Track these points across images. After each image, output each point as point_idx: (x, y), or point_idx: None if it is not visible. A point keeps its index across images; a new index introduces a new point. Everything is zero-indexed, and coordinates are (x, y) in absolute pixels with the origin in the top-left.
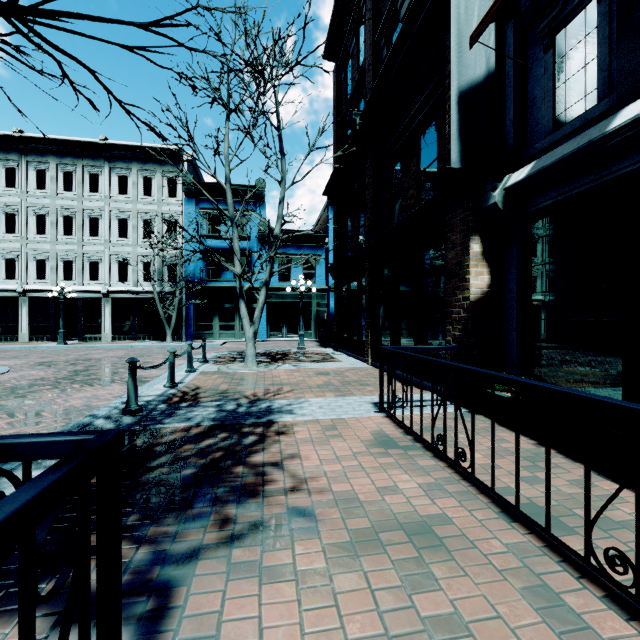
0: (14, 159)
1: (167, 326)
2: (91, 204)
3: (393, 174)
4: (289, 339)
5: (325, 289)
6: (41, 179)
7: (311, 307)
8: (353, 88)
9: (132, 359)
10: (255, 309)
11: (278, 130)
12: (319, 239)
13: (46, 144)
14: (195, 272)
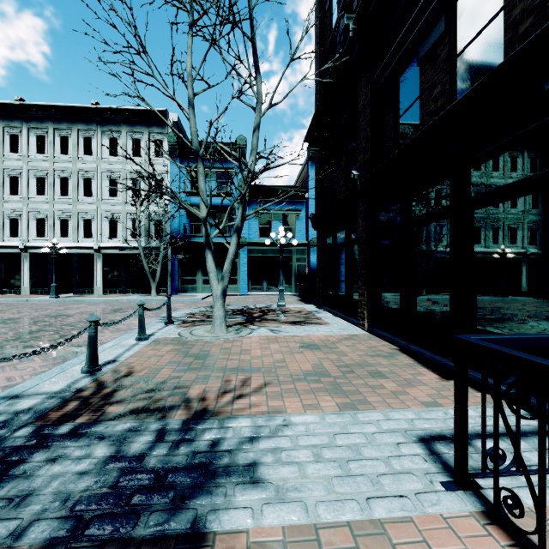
0: (17, 126)
1: (152, 280)
2: (85, 166)
3: (400, 83)
4: (269, 293)
5: (305, 244)
6: (41, 144)
7: (291, 262)
8: (341, 4)
9: None
10: (236, 264)
11: (252, 40)
12: (299, 194)
13: (45, 111)
14: (179, 228)
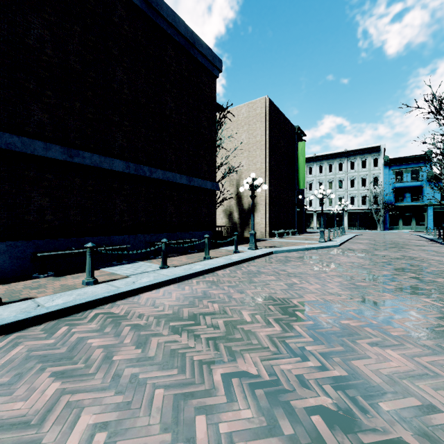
0: (312, 164)
1: (378, 224)
2: (339, 176)
3: None
4: None
5: None
6: (320, 169)
7: None
8: None
9: (440, 228)
10: (424, 215)
11: None
12: None
13: (323, 156)
14: (388, 199)
